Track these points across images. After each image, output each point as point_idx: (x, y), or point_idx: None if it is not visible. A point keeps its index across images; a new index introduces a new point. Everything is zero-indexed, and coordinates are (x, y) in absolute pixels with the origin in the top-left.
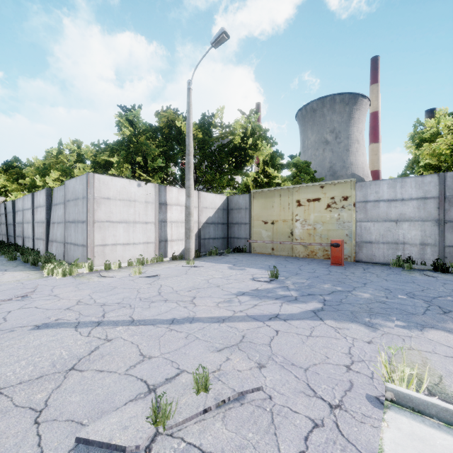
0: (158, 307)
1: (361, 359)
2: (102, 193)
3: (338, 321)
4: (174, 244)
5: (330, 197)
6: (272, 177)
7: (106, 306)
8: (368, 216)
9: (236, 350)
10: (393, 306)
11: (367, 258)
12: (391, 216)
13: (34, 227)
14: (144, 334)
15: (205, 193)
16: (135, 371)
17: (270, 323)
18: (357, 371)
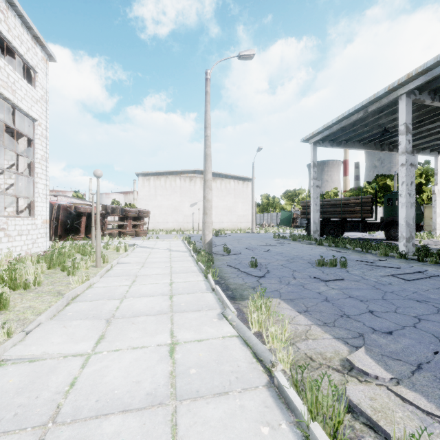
0: None
1: None
2: None
3: None
4: None
5: None
6: None
7: None
8: None
9: None
10: None
11: None
12: None
13: None
14: None
15: None
16: None
17: None
18: None
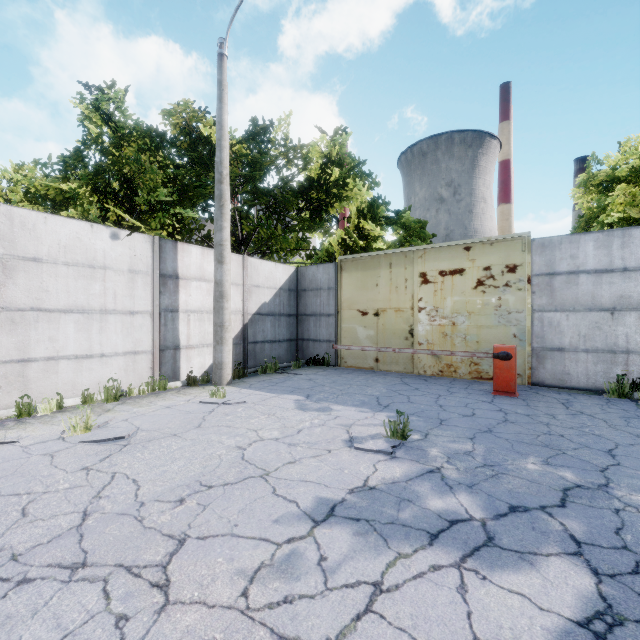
0: (10, 630)
1: None
2: (18, 247)
3: None
4: (194, 354)
5: (482, 267)
6: (373, 237)
7: None
8: (556, 302)
9: None
10: None
11: (553, 379)
12: (602, 302)
13: None
14: None
15: (256, 260)
16: None
17: None
18: None
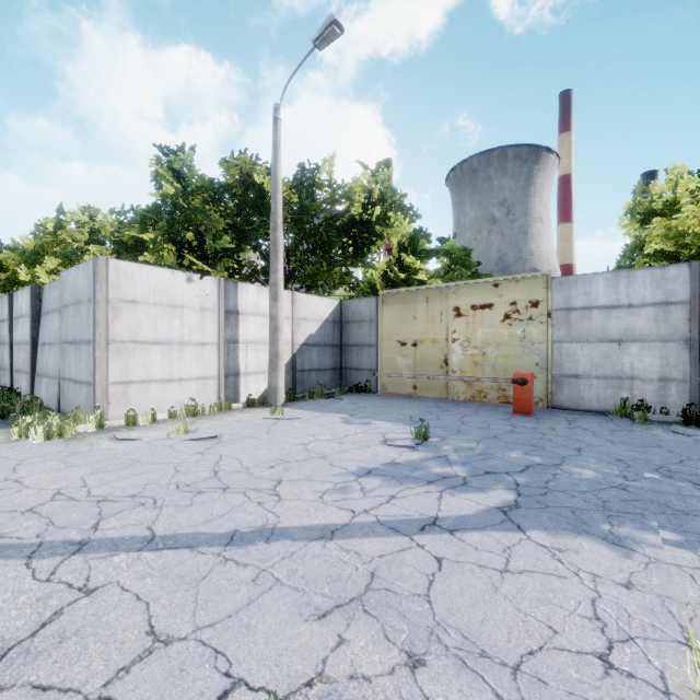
0: (207, 504)
1: (626, 636)
2: (122, 292)
3: (553, 533)
4: (251, 380)
5: (509, 302)
6: (413, 270)
7: (107, 504)
8: (572, 334)
9: (359, 615)
10: (642, 495)
11: (570, 403)
12: (611, 334)
13: (12, 351)
14: (167, 573)
15: (304, 295)
16: (125, 686)
17: (423, 539)
18: (629, 674)
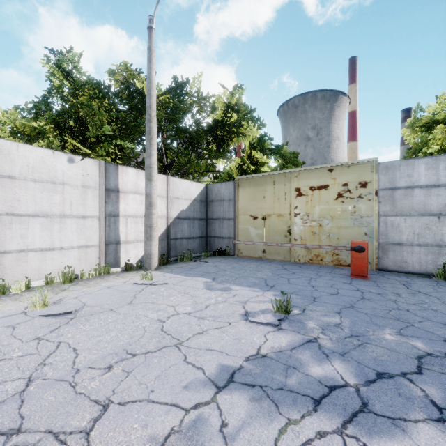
0: None
1: None
2: None
3: None
4: (130, 247)
5: (341, 184)
6: (261, 163)
7: None
8: (397, 209)
9: None
10: None
11: (394, 266)
12: (431, 209)
13: None
14: None
15: (177, 179)
16: None
17: None
18: None
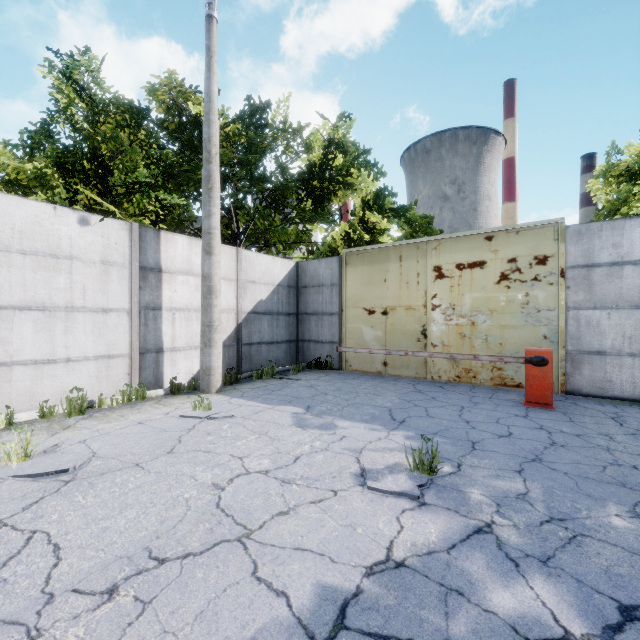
0: None
1: None
2: None
3: None
4: (180, 357)
5: (506, 259)
6: (379, 231)
7: None
8: (595, 298)
9: None
10: None
11: (592, 387)
12: None
13: None
14: None
15: (252, 253)
16: None
17: None
18: None
